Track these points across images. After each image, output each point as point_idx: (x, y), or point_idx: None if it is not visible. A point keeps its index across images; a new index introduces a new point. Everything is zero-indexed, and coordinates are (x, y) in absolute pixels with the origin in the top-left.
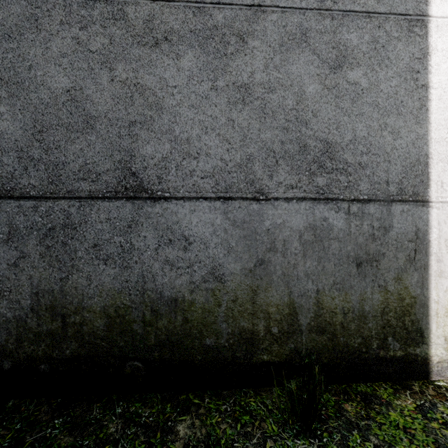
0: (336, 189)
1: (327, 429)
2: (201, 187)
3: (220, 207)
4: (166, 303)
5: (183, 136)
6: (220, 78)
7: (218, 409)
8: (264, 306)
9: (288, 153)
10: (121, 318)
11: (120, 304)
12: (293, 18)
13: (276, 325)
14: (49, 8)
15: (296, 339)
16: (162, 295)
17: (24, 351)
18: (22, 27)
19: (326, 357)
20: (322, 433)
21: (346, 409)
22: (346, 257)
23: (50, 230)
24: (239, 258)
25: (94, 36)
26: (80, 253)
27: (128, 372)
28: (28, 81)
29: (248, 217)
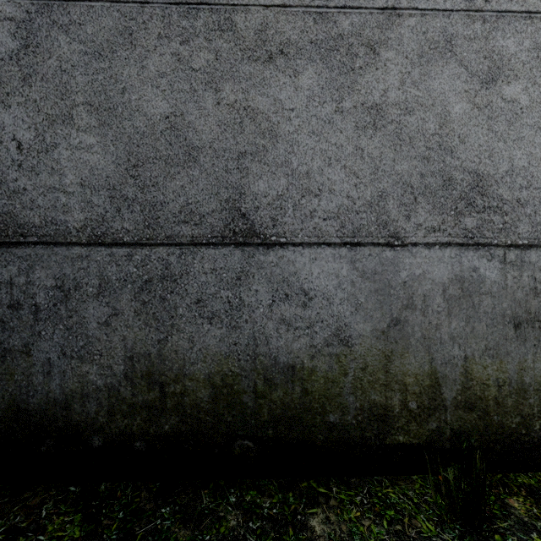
0: (488, 232)
1: (497, 530)
2: (324, 231)
3: (347, 255)
4: (281, 371)
5: (301, 169)
6: (346, 97)
7: (352, 500)
8: (400, 376)
9: (428, 188)
10: (228, 388)
11: (227, 371)
12: (435, 22)
13: (414, 399)
14: (145, 20)
15: (439, 417)
16: (276, 361)
17: (117, 426)
18: (115, 43)
19: (476, 439)
20: (492, 535)
21: (512, 506)
22: (501, 316)
23: (146, 283)
24: (369, 317)
25: (197, 52)
26: (181, 309)
27: (237, 452)
28: (121, 107)
29: (380, 267)
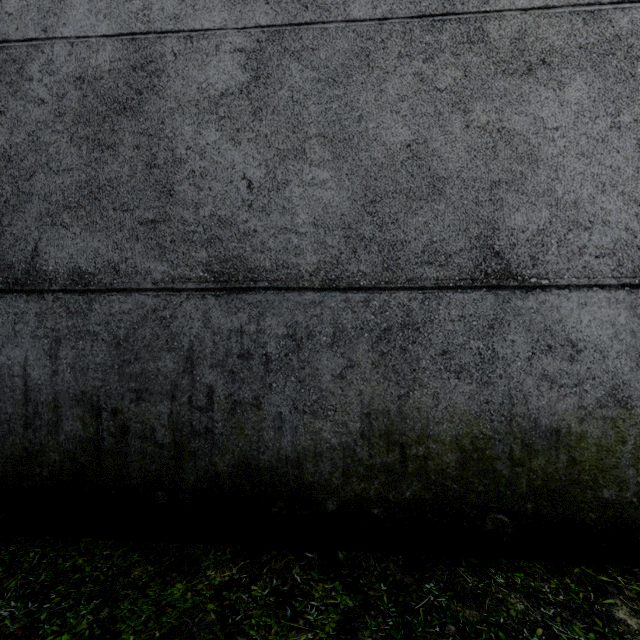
0: None
1: None
2: (596, 271)
3: (625, 299)
4: (543, 435)
5: (567, 198)
6: (624, 110)
7: None
8: None
9: None
10: (479, 453)
11: (477, 433)
12: None
13: None
14: (383, 38)
15: None
16: (536, 424)
17: (352, 489)
18: (350, 67)
19: None
20: None
21: None
22: None
23: (384, 332)
24: None
25: (442, 69)
26: (424, 362)
27: (489, 527)
28: (357, 137)
29: None
